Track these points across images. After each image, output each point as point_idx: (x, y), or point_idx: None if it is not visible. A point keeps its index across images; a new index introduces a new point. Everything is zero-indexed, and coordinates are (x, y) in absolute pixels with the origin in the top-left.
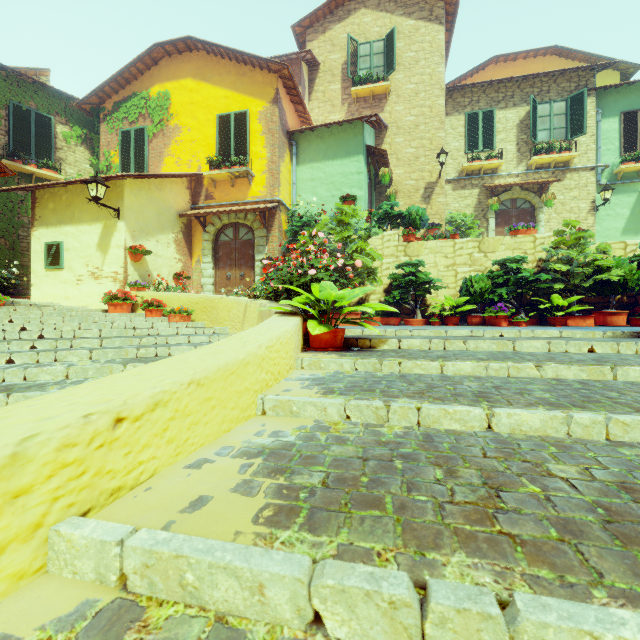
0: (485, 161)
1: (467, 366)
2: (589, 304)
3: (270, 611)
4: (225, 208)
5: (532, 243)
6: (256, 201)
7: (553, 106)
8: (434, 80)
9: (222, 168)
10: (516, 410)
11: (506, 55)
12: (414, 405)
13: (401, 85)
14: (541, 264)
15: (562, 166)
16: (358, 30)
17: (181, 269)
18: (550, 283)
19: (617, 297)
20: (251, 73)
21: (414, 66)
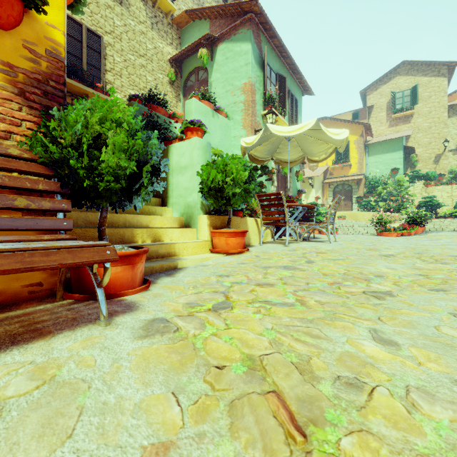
0: None
1: (448, 222)
2: None
3: (431, 227)
4: (341, 179)
5: None
6: (353, 175)
7: None
8: (440, 104)
9: (339, 164)
10: (453, 223)
11: None
12: (438, 223)
13: (420, 109)
14: None
15: None
16: (395, 86)
17: (321, 202)
18: None
19: None
20: (350, 126)
21: (428, 99)
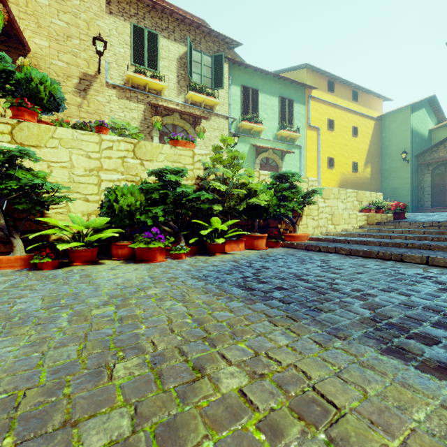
0: (150, 78)
1: None
2: (238, 226)
3: None
4: None
5: (191, 158)
6: None
7: (203, 57)
8: None
9: None
10: None
11: (169, 4)
12: None
13: None
14: (199, 182)
15: (209, 109)
16: None
17: None
18: (209, 203)
19: (257, 220)
20: None
21: None
